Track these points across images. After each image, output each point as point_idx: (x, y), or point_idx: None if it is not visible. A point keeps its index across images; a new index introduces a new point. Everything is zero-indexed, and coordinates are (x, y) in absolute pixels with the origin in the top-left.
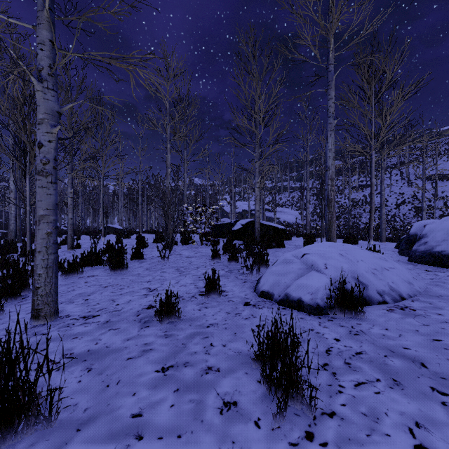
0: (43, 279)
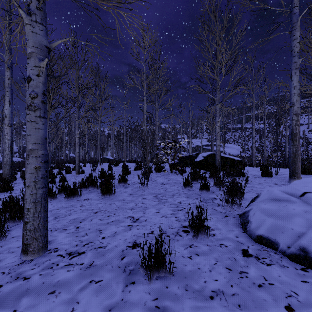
0: (31, 214)
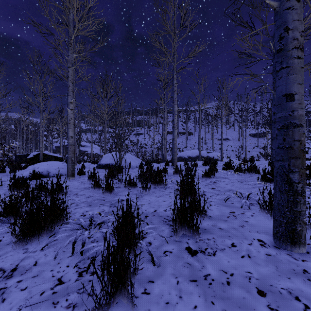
0: None
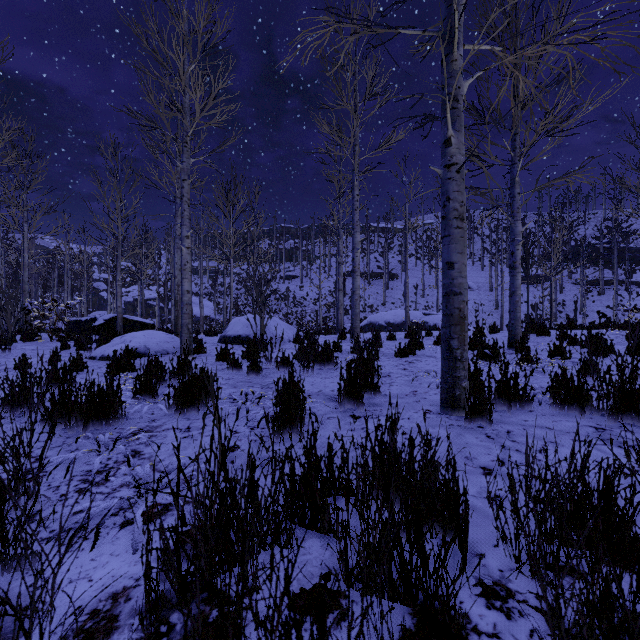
0: None
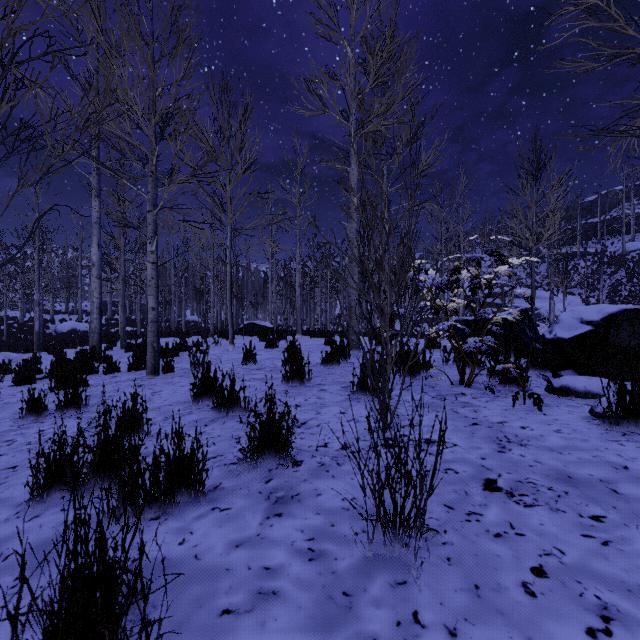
0: None
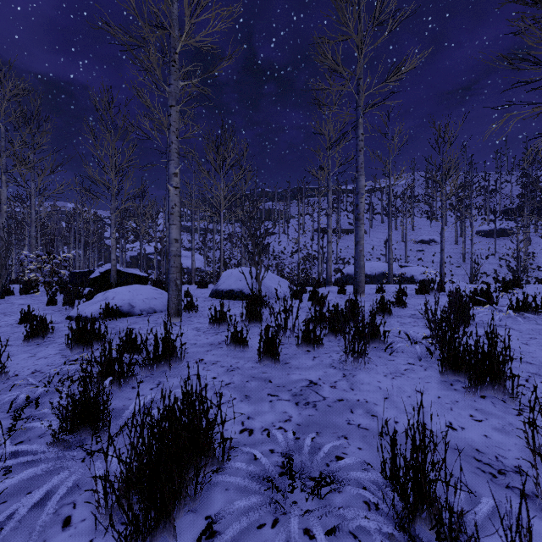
0: None
